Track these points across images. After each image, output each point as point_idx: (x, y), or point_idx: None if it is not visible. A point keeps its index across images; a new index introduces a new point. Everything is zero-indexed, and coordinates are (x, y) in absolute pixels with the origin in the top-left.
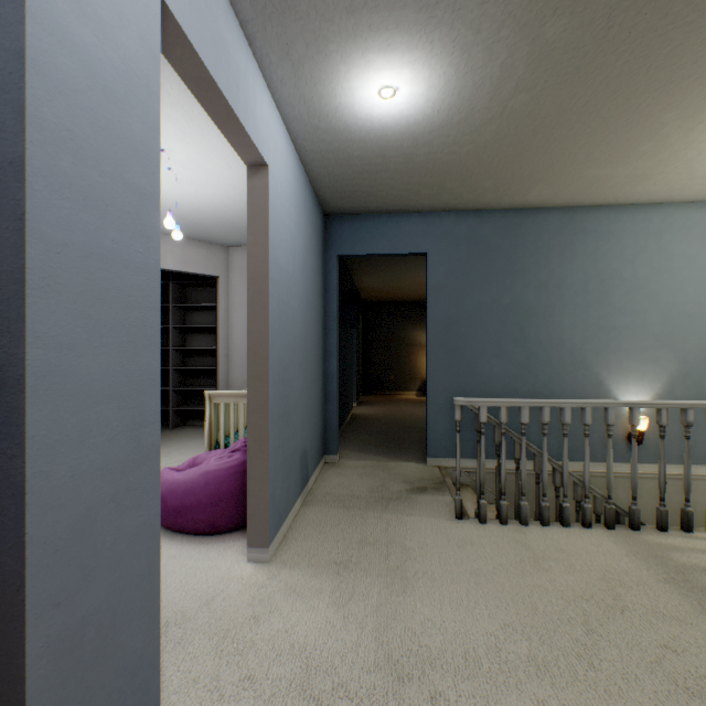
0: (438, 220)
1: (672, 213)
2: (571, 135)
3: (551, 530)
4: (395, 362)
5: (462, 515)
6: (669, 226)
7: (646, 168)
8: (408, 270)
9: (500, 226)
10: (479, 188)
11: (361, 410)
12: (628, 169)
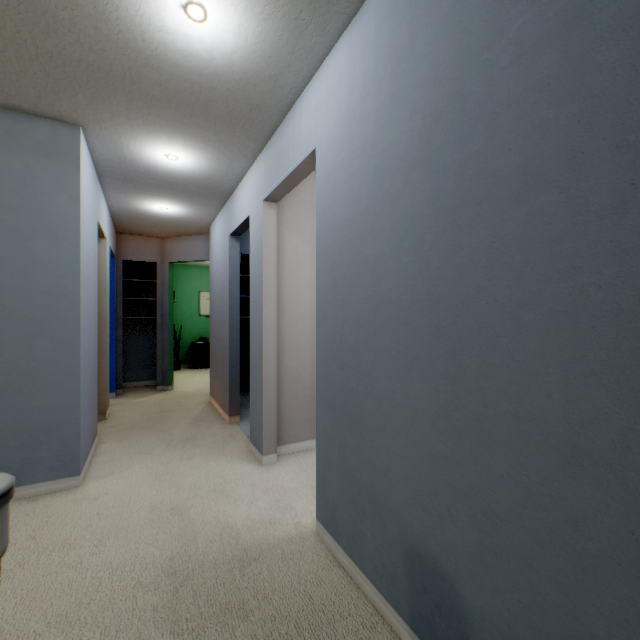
0: None
1: None
2: None
3: None
4: None
5: None
6: None
7: None
8: None
9: None
10: None
11: None
12: None
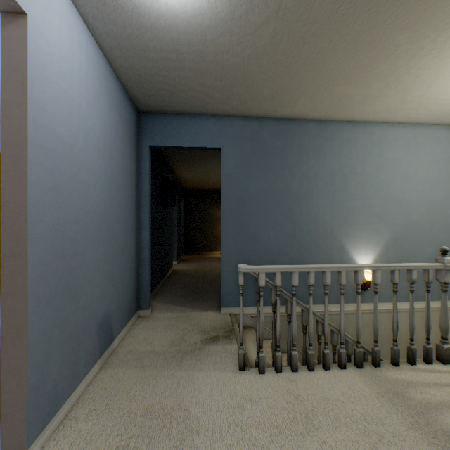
0: (230, 122)
1: (387, 129)
2: (331, 47)
3: (316, 374)
4: (207, 231)
5: (245, 366)
6: (385, 138)
7: (378, 89)
8: (213, 166)
9: (275, 131)
10: (259, 96)
11: (180, 267)
12: (365, 89)
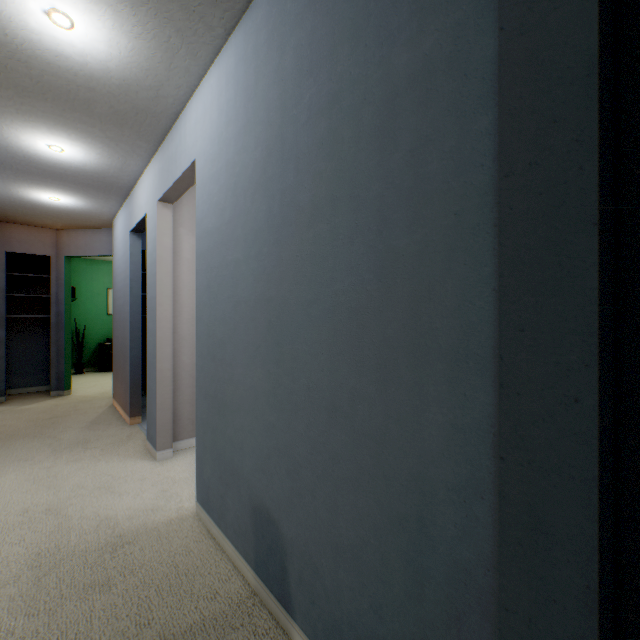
0: None
1: None
2: None
3: None
4: None
5: None
6: None
7: None
8: None
9: None
10: None
11: None
12: None
